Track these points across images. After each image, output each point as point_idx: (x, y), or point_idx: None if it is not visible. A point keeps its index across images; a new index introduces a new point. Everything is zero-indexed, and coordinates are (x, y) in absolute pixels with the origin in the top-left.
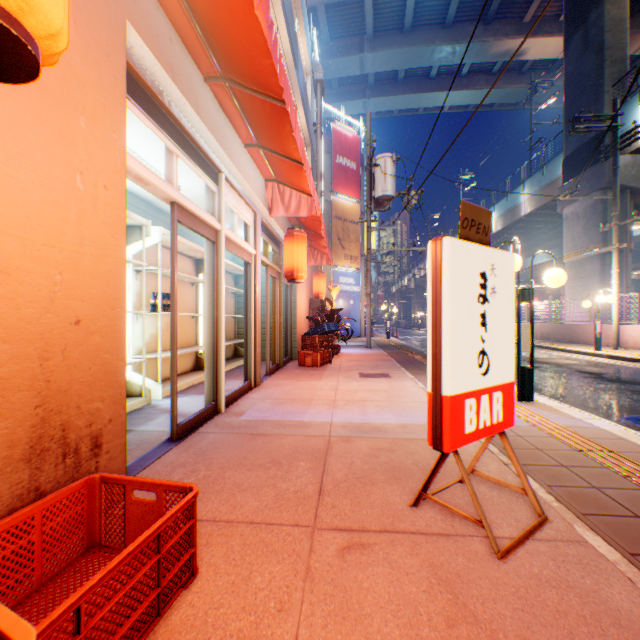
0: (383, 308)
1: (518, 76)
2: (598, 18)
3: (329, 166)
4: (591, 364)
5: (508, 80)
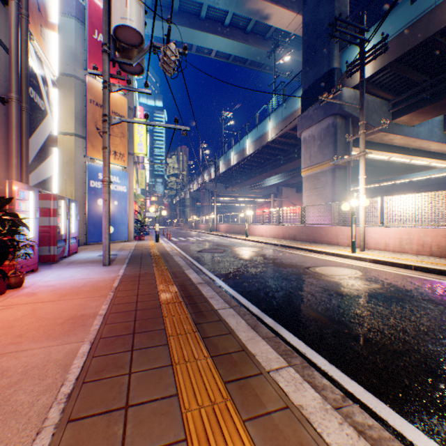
0: (152, 210)
1: (263, 41)
2: None
3: (84, 39)
4: (380, 276)
5: (257, 41)
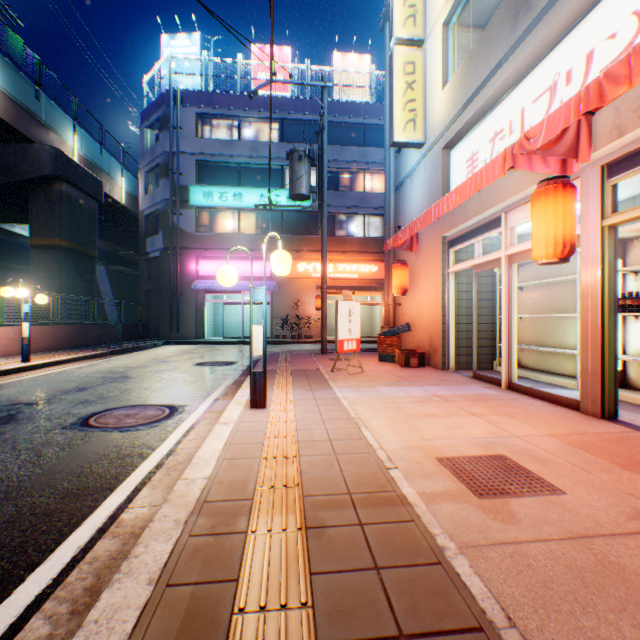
0: None
1: None
2: None
3: None
4: None
5: None
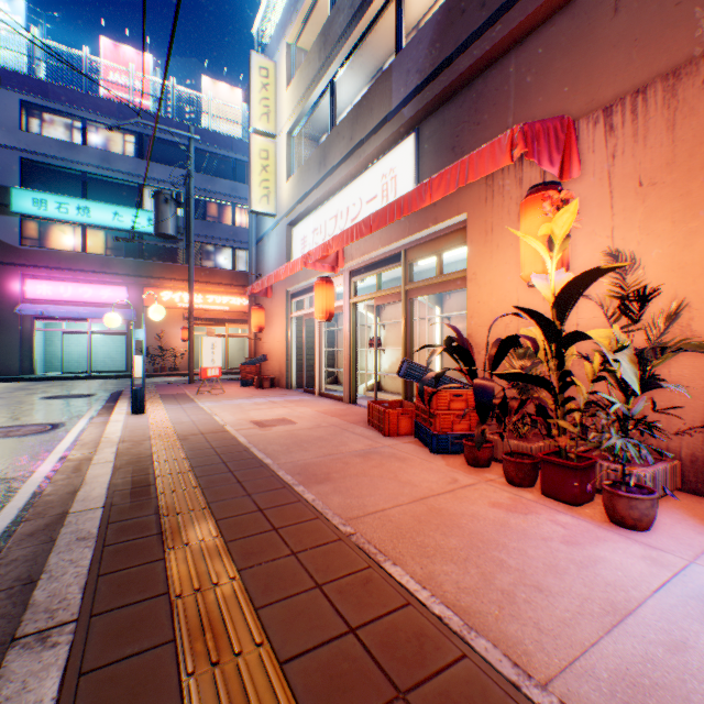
0: None
1: None
2: None
3: None
4: None
5: None
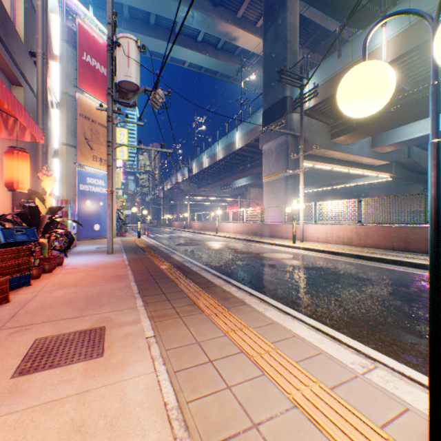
0: (134, 210)
1: (233, 57)
2: (284, 20)
3: (74, 60)
4: (302, 257)
5: (227, 57)
